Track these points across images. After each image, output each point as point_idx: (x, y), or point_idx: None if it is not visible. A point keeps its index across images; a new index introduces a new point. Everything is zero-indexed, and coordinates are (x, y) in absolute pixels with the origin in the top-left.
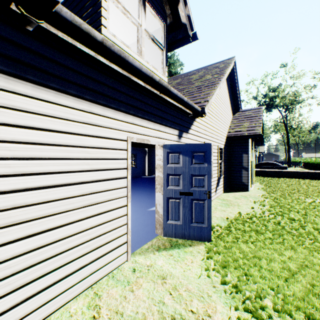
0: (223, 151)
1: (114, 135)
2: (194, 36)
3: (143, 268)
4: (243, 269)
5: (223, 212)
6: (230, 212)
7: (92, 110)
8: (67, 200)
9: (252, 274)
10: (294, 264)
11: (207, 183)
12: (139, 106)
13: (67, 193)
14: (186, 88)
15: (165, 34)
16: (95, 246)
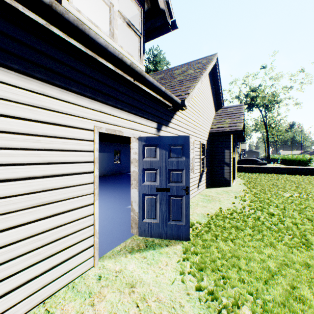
0: (206, 146)
1: (76, 123)
2: (173, 24)
3: (111, 274)
4: (221, 271)
5: (204, 208)
6: (211, 208)
7: (45, 91)
8: (7, 200)
9: (230, 276)
10: (274, 263)
11: (185, 178)
12: (110, 92)
13: (6, 191)
14: (168, 82)
15: (142, 20)
16: (50, 253)
